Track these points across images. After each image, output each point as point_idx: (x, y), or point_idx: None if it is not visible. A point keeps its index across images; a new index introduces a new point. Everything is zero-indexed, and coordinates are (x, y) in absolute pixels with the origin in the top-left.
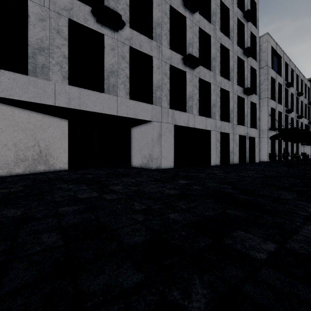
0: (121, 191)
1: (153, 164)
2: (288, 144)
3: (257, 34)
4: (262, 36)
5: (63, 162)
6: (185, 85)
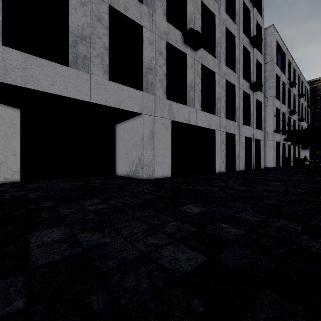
0: (41, 260)
1: (143, 172)
2: (291, 148)
3: (263, 25)
4: (267, 28)
5: (12, 170)
6: (185, 71)
